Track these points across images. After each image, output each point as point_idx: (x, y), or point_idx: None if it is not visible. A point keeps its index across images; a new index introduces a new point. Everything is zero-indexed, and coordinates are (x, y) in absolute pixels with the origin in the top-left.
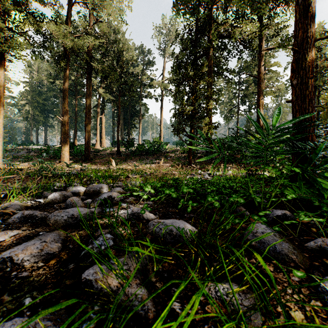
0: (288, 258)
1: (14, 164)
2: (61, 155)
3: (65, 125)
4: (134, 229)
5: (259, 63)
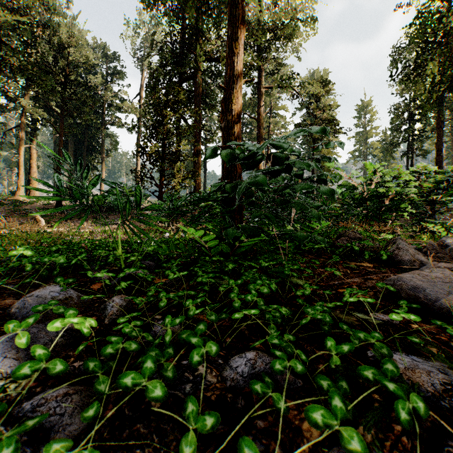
0: None
1: None
2: None
3: None
4: None
5: (259, 103)
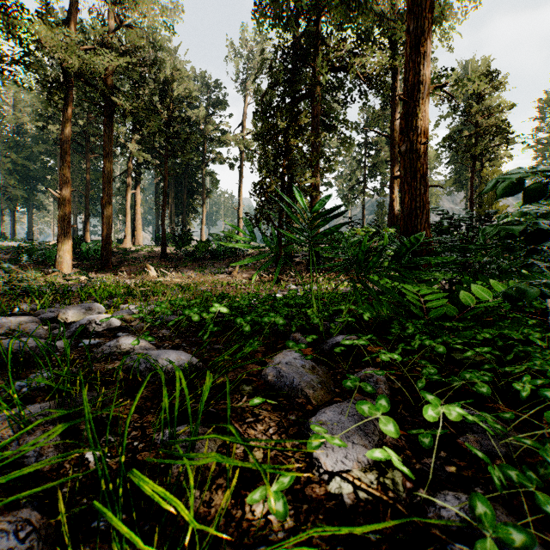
0: (303, 393)
1: None
2: (56, 259)
3: (64, 205)
4: (105, 367)
5: (393, 115)
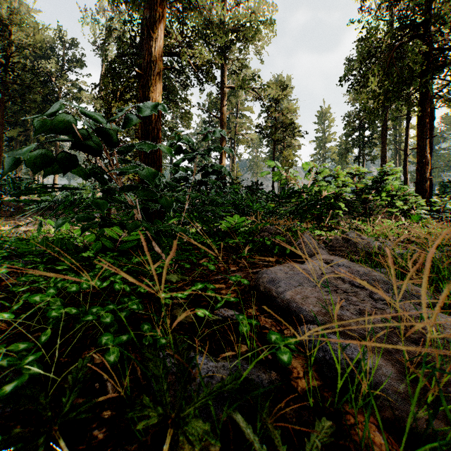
0: None
1: None
2: None
3: None
4: None
5: (222, 102)
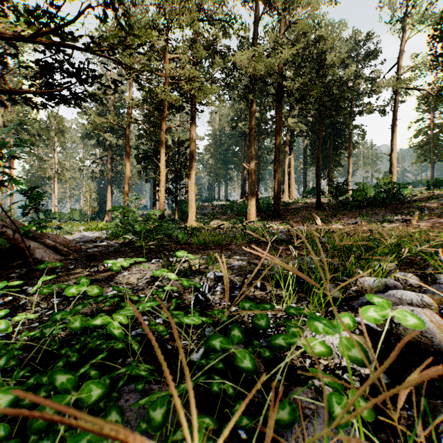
0: None
1: (209, 223)
2: (247, 211)
3: (251, 173)
4: None
5: None
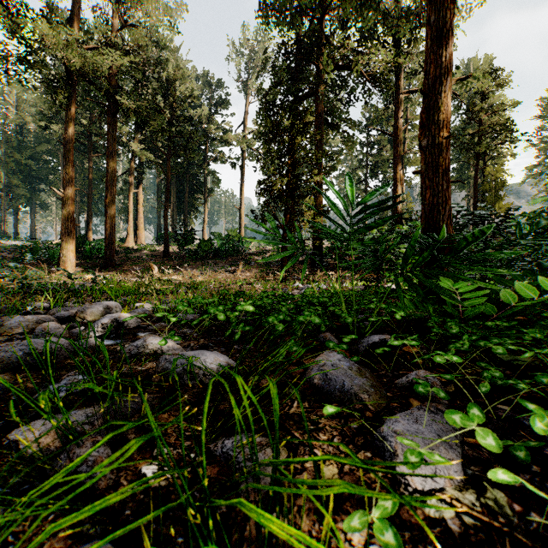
0: (357, 398)
1: None
2: (60, 258)
3: (68, 204)
4: (137, 369)
5: (396, 114)
